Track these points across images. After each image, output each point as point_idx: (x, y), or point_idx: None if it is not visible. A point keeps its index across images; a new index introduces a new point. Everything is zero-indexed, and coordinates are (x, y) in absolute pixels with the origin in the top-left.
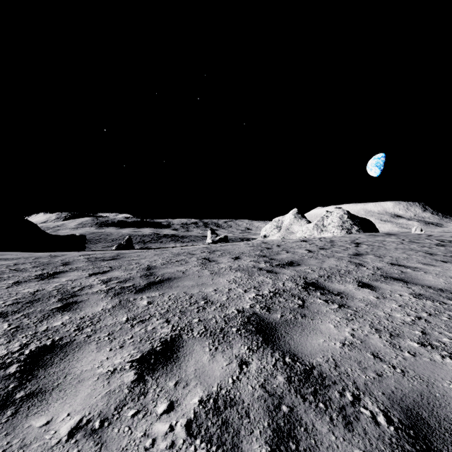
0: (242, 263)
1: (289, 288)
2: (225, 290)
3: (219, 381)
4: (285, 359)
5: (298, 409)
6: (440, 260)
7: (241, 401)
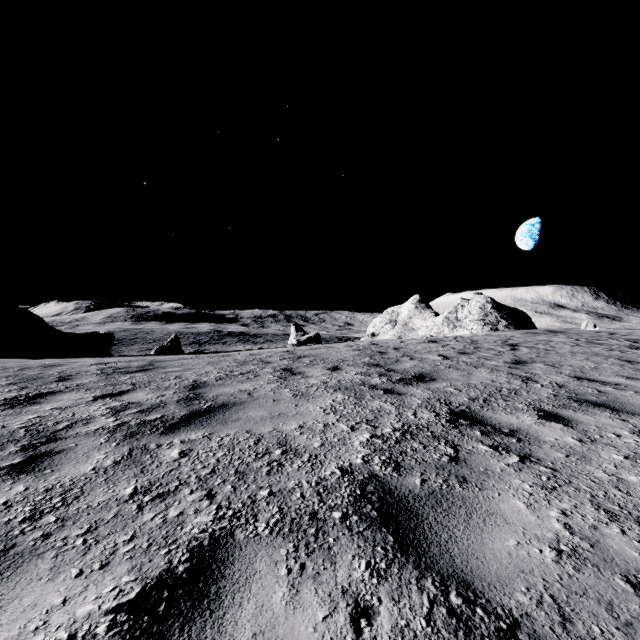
0: (344, 376)
1: (425, 422)
2: (318, 427)
3: None
4: (450, 599)
5: None
6: None
7: None
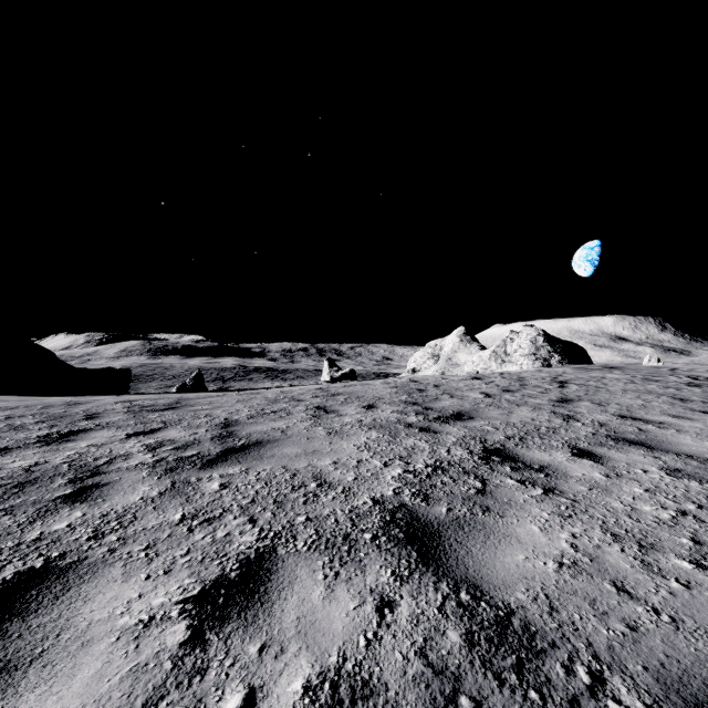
0: (379, 415)
1: (458, 459)
2: (352, 463)
3: (342, 643)
4: (460, 596)
5: (491, 705)
6: (698, 409)
7: (382, 687)
